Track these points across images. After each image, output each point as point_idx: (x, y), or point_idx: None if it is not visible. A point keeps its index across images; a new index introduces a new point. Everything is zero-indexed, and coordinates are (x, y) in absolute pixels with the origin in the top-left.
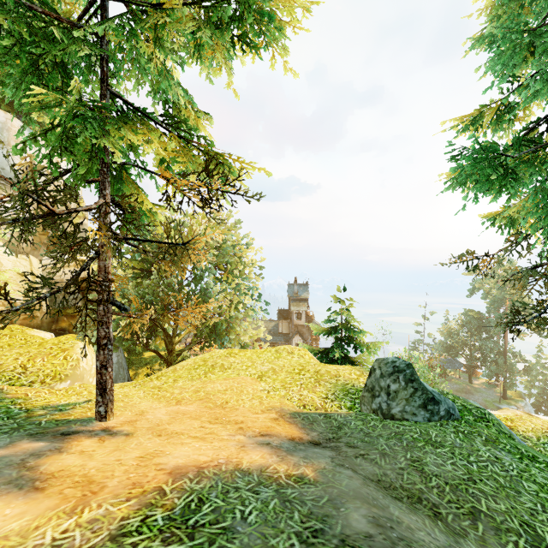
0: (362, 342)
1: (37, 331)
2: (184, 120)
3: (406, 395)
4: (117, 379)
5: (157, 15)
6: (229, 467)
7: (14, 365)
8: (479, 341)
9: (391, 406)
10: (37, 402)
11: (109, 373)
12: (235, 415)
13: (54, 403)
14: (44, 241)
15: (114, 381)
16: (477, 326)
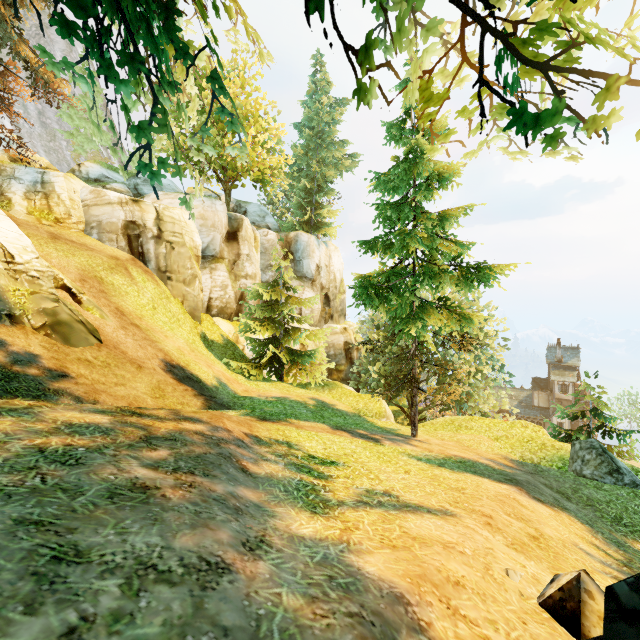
0: (614, 431)
1: (346, 386)
2: (448, 298)
3: (595, 463)
4: None
5: (442, 278)
6: (473, 460)
7: (360, 406)
8: None
9: (584, 469)
10: (381, 425)
11: (416, 418)
12: (475, 451)
13: (387, 427)
14: (323, 315)
15: None
16: None
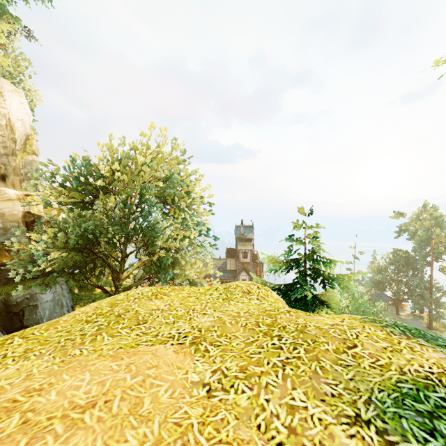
0: (333, 278)
1: None
2: None
3: None
4: (52, 318)
5: None
6: None
7: None
8: (406, 277)
9: None
10: None
11: None
12: None
13: None
14: None
15: (47, 320)
16: (404, 264)
